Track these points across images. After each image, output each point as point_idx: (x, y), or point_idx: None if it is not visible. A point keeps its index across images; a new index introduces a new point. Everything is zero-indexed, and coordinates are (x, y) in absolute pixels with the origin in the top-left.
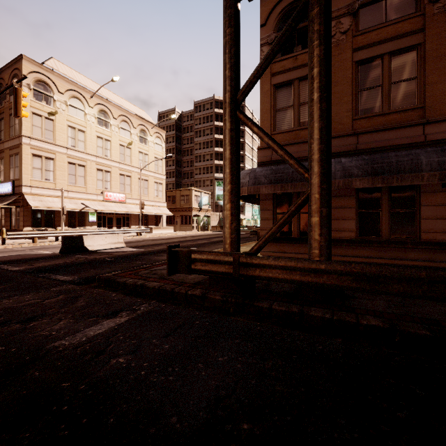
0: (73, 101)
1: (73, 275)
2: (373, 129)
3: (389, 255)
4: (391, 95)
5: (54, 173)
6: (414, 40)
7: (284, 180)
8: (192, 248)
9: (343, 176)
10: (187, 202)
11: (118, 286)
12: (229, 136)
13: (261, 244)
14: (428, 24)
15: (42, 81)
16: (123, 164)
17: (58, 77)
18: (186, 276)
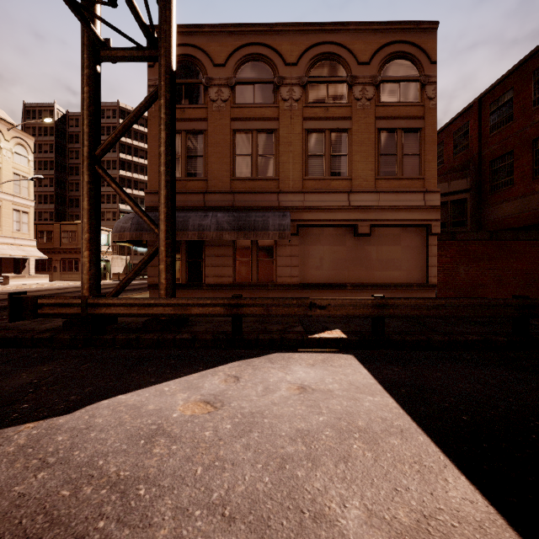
0: None
1: None
2: (246, 191)
3: (257, 296)
4: (258, 165)
5: None
6: (273, 125)
7: None
8: None
9: (216, 229)
10: (73, 241)
11: None
12: (87, 188)
13: (119, 288)
14: (281, 116)
15: None
16: None
17: None
18: (40, 325)
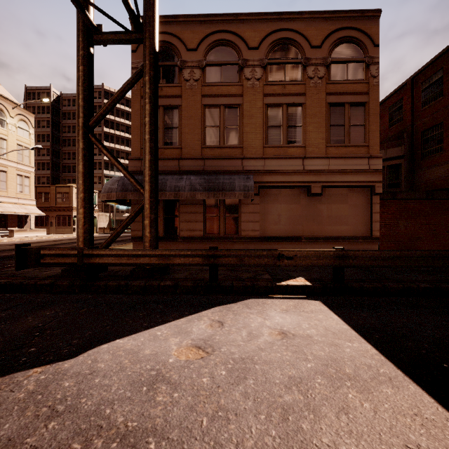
0: None
1: None
2: (214, 157)
3: (224, 247)
4: (225, 135)
5: None
6: (238, 100)
7: None
8: None
9: (190, 190)
10: (66, 200)
11: None
12: (82, 154)
13: (109, 240)
14: (245, 92)
15: None
16: None
17: None
18: (41, 272)
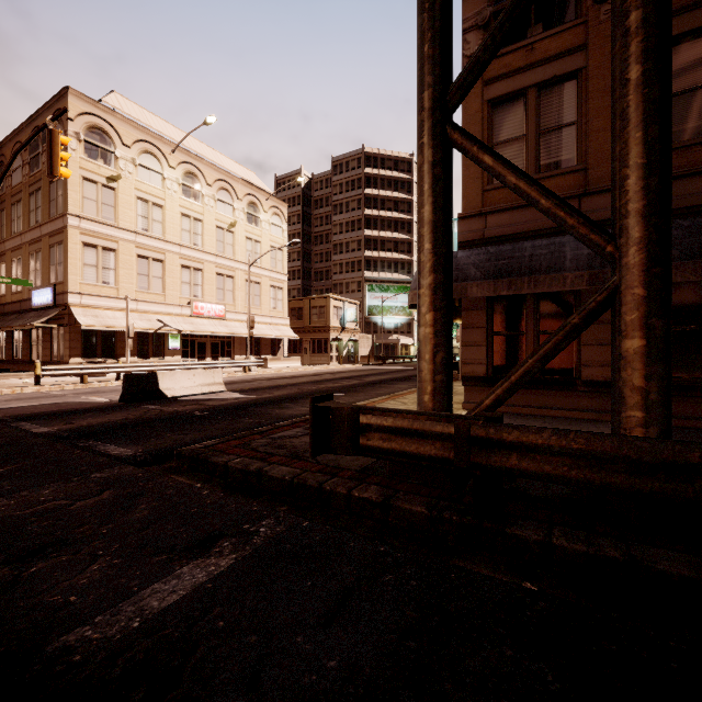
0: (145, 158)
1: (135, 445)
2: (694, 170)
3: None
4: None
5: (115, 272)
6: None
7: (515, 271)
8: (336, 394)
9: None
10: (322, 317)
11: (214, 470)
12: (431, 177)
13: (501, 395)
14: None
15: (97, 127)
16: (222, 257)
17: (122, 120)
18: None
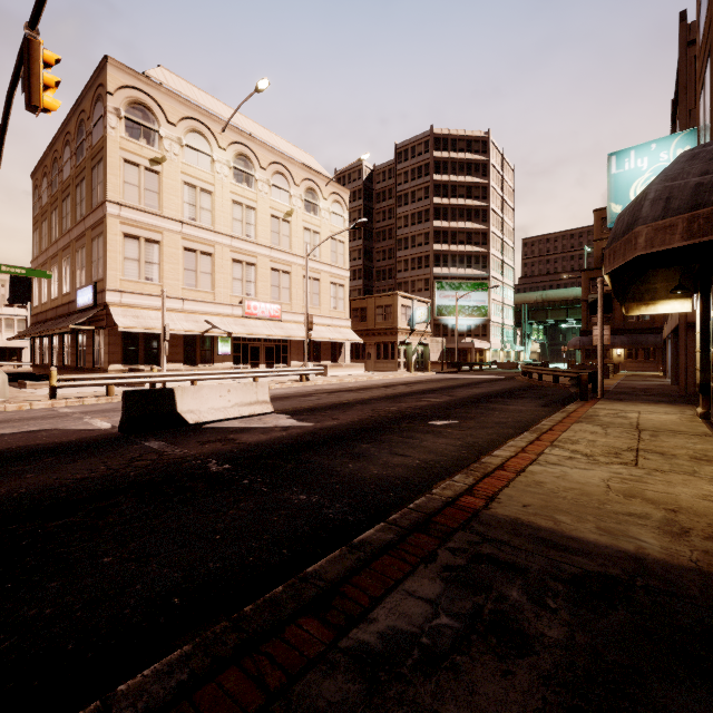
0: (192, 138)
1: None
2: None
3: None
4: None
5: (159, 267)
6: None
7: None
8: (433, 422)
9: None
10: (388, 318)
11: None
12: None
13: None
14: None
15: (139, 103)
16: (277, 250)
17: (166, 95)
18: None
